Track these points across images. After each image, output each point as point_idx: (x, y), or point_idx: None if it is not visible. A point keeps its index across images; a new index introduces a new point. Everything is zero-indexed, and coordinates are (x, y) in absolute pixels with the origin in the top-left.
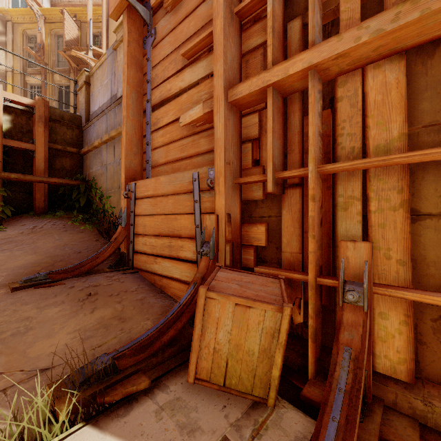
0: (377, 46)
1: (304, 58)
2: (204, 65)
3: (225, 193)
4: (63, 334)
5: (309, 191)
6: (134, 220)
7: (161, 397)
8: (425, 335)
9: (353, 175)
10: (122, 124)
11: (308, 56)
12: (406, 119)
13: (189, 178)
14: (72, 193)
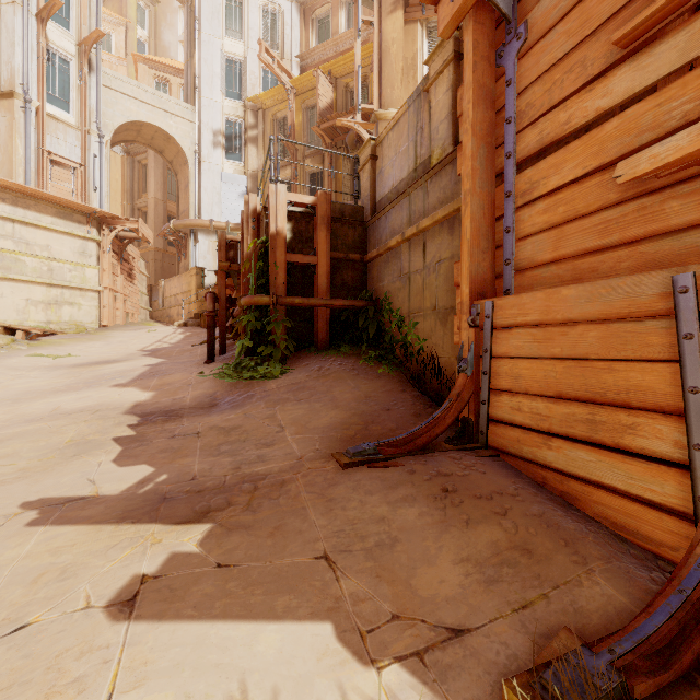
0: None
1: None
2: (682, 42)
3: None
4: (447, 562)
5: None
6: (489, 366)
7: None
8: None
9: None
10: (463, 204)
11: None
12: None
13: (656, 286)
14: (356, 320)
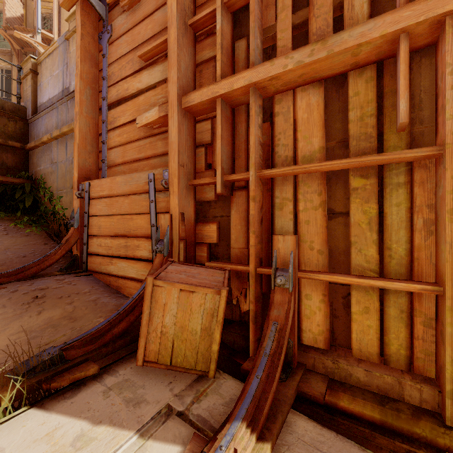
0: (301, 74)
1: (246, 77)
2: (162, 69)
3: (179, 193)
4: (5, 336)
5: (250, 193)
6: (88, 221)
7: (110, 380)
8: (338, 310)
9: (287, 180)
10: (75, 120)
11: (248, 74)
12: (323, 135)
13: (145, 178)
14: (14, 193)
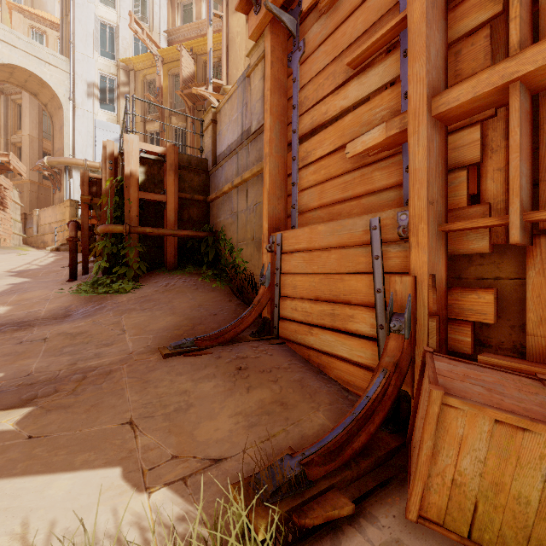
0: None
1: None
2: (381, 71)
3: (428, 245)
4: (225, 417)
5: None
6: (279, 279)
7: (373, 532)
8: None
9: None
10: (264, 163)
11: None
12: None
13: (363, 225)
14: (199, 247)
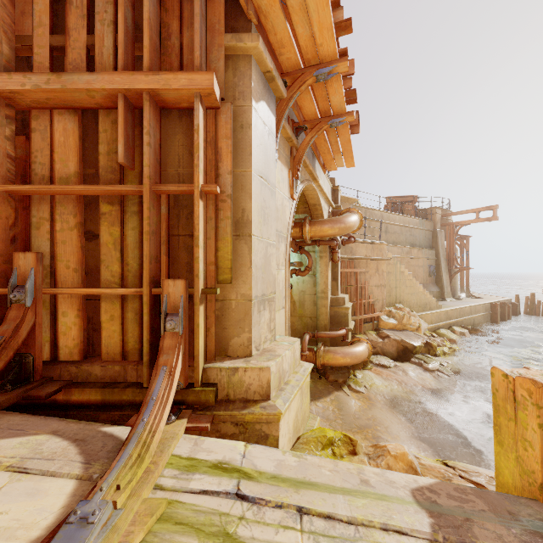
0: (47, 97)
1: None
2: None
3: None
4: None
5: None
6: None
7: None
8: (98, 324)
9: (44, 199)
10: None
11: None
12: (79, 161)
13: None
14: None
